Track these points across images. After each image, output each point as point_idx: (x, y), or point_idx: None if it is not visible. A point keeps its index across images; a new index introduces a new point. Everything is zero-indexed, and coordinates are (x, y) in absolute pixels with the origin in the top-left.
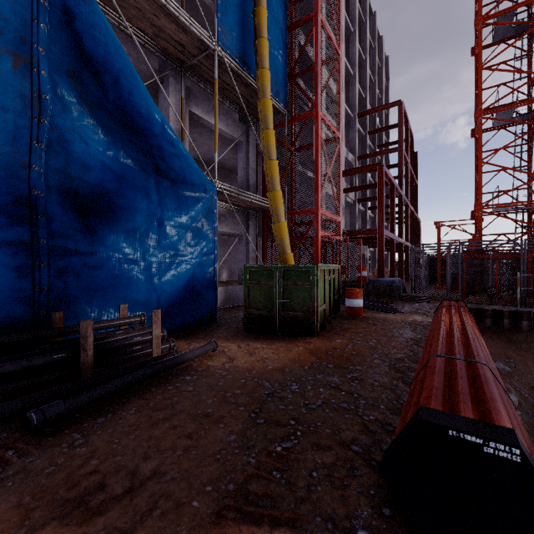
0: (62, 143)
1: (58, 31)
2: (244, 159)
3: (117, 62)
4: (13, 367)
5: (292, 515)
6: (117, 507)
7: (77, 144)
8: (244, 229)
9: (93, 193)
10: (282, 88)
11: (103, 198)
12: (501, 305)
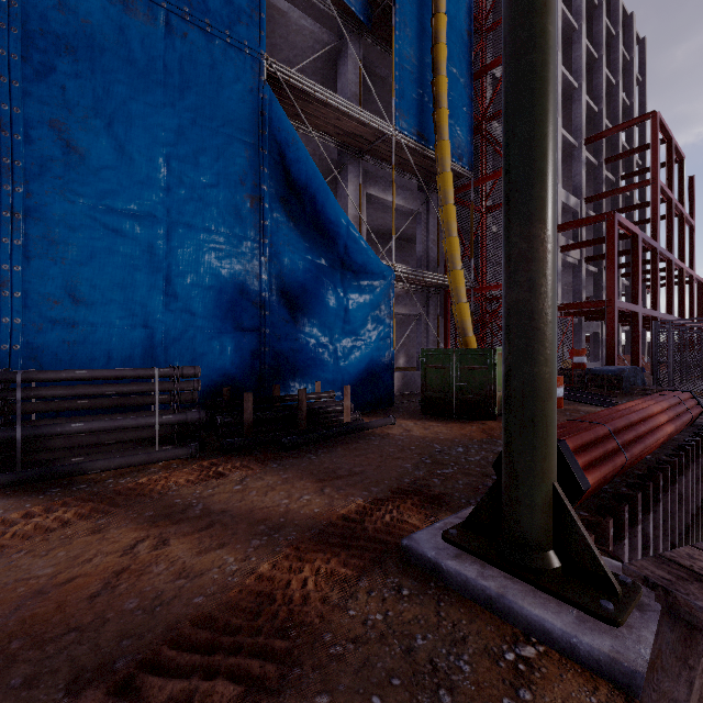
0: (278, 255)
1: (275, 169)
2: (424, 232)
3: (314, 184)
4: (263, 416)
5: (441, 491)
6: (345, 478)
7: (287, 255)
8: (424, 308)
9: (297, 291)
10: (466, 149)
11: (303, 295)
12: None
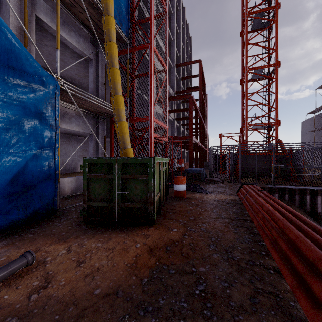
0: None
1: None
2: (94, 74)
3: None
4: None
5: None
6: None
7: None
8: (94, 130)
9: None
10: (125, 20)
11: None
12: (262, 184)
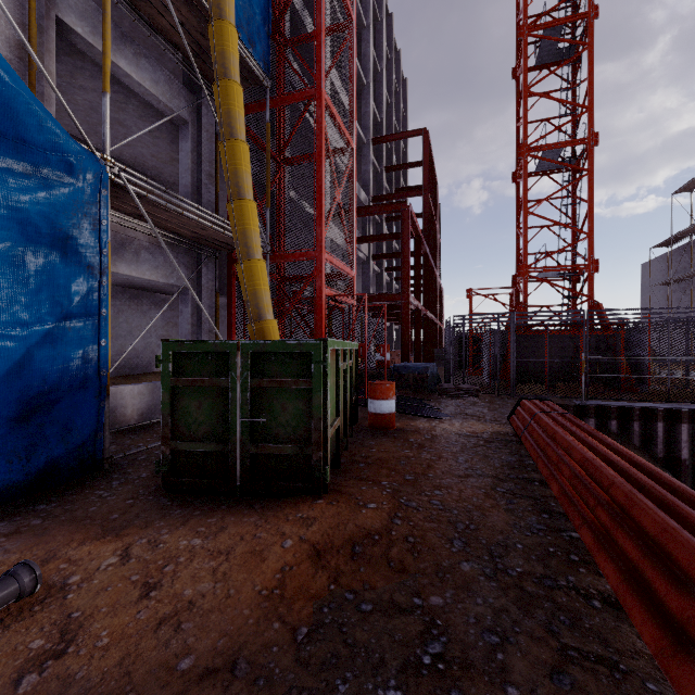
0: None
1: None
2: (193, 155)
3: None
4: None
5: None
6: None
7: None
8: (193, 278)
9: None
10: (260, 35)
11: None
12: (561, 398)
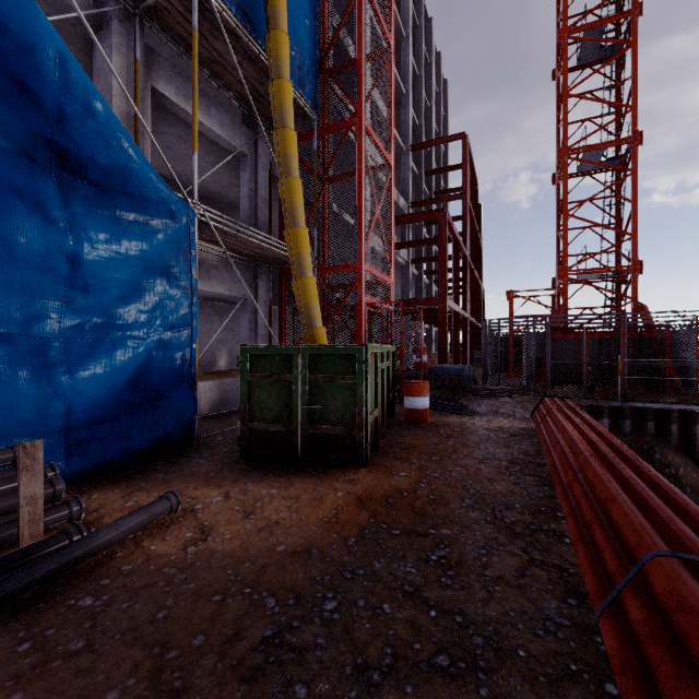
0: None
1: None
2: (251, 183)
3: None
4: None
5: None
6: None
7: None
8: (251, 290)
9: None
10: (309, 76)
11: None
12: (597, 399)
